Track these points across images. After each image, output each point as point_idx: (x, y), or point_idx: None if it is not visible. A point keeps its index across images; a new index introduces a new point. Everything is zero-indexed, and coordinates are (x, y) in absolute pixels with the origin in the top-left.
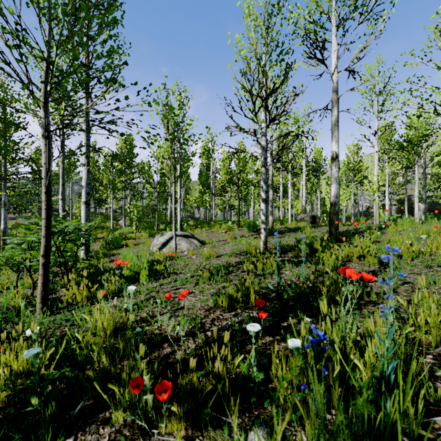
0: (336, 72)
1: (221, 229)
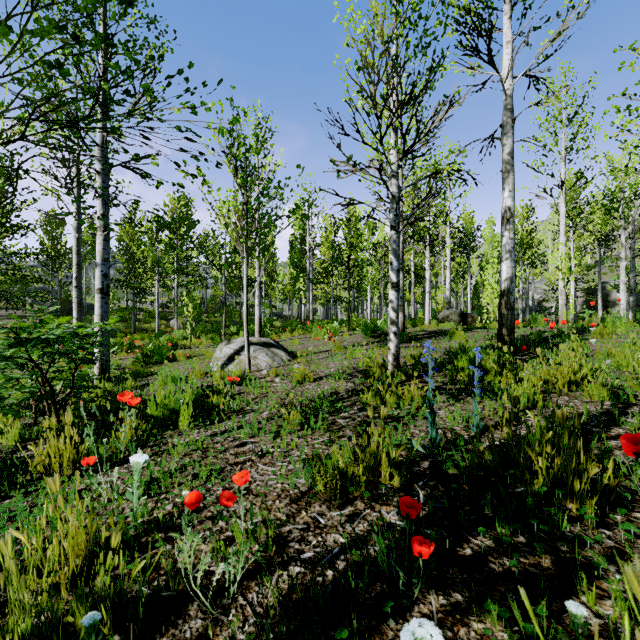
0: (510, 76)
1: (322, 334)
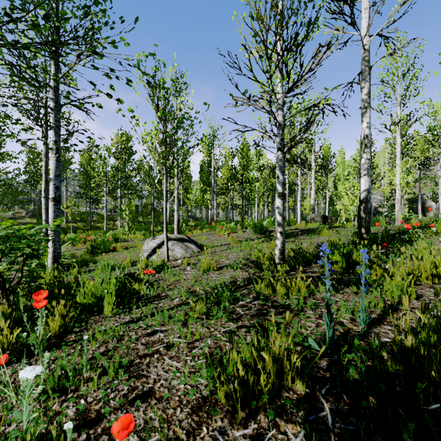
0: (368, 35)
1: (223, 231)
